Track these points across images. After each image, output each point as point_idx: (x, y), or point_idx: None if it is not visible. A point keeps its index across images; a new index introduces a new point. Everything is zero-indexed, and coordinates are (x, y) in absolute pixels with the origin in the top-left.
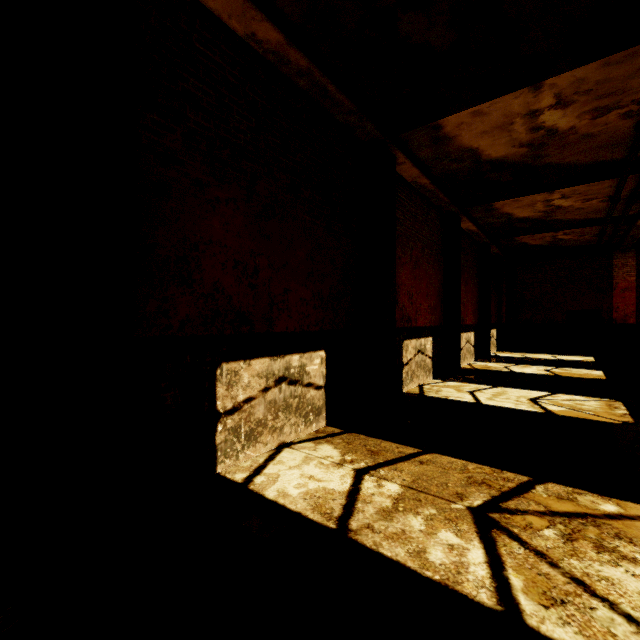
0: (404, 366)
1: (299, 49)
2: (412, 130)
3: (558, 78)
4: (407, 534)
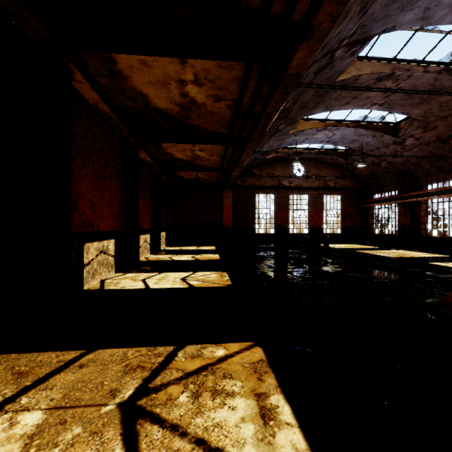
0: (85, 266)
1: None
2: (88, 52)
3: (195, 61)
4: None
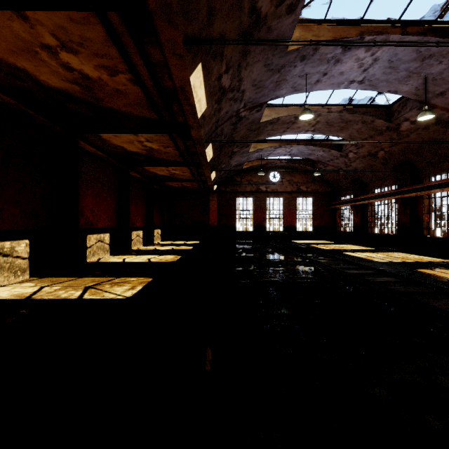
0: (88, 248)
1: (10, 97)
2: (86, 133)
3: (143, 134)
4: (56, 294)
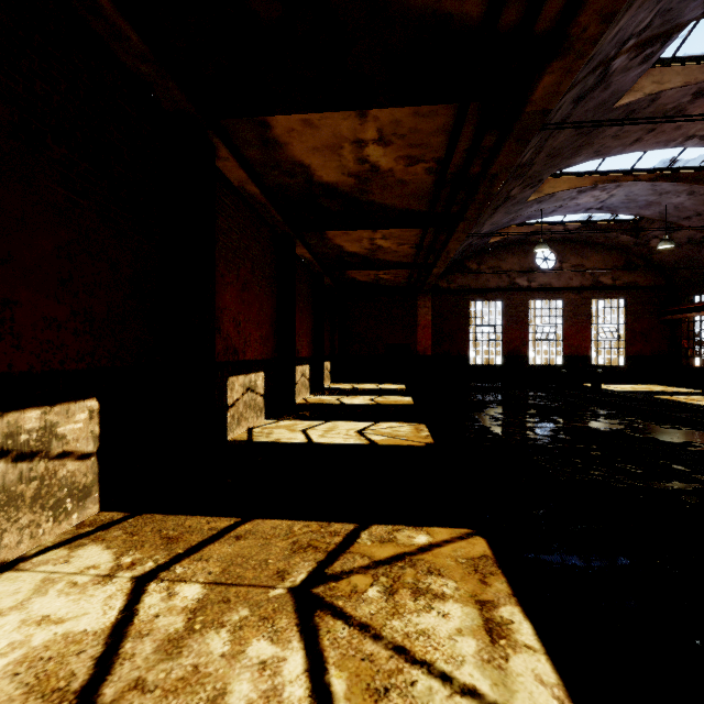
0: (229, 408)
1: None
2: (236, 118)
3: (380, 112)
4: (201, 671)
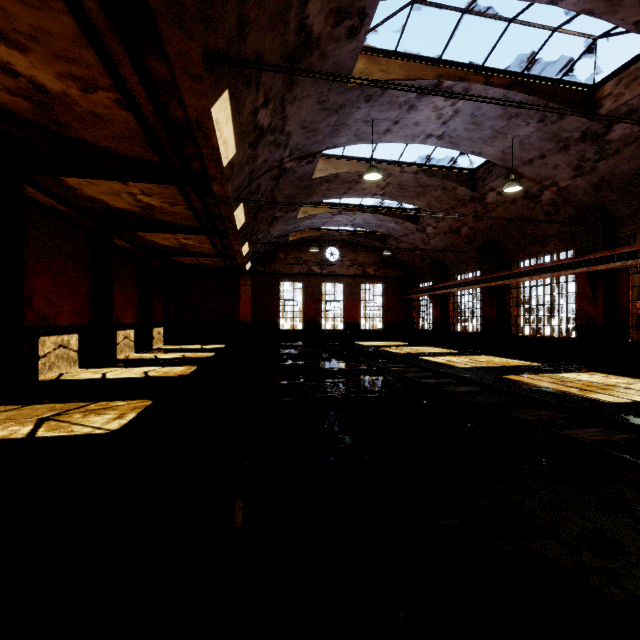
0: (41, 358)
1: None
2: (37, 175)
3: (136, 184)
4: None
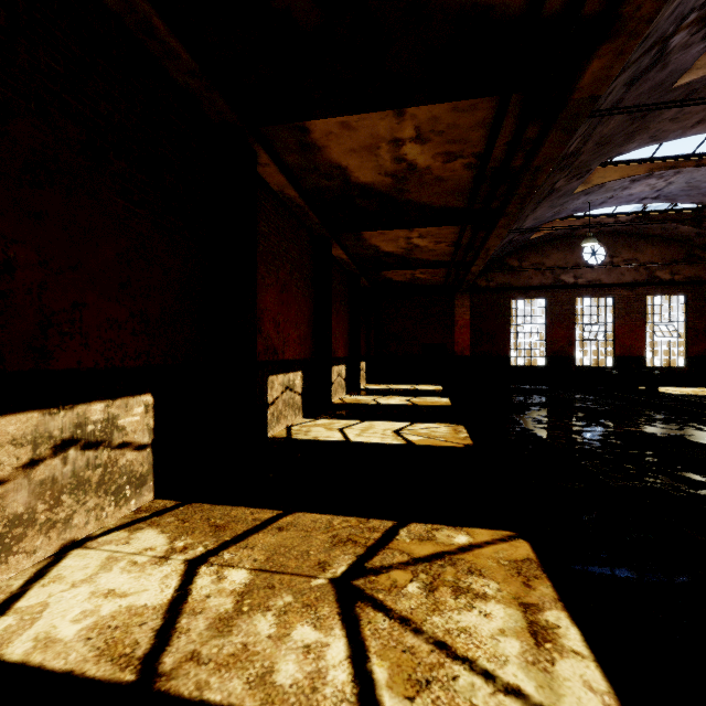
0: (269, 406)
1: None
2: (276, 125)
3: (418, 110)
4: (250, 649)
